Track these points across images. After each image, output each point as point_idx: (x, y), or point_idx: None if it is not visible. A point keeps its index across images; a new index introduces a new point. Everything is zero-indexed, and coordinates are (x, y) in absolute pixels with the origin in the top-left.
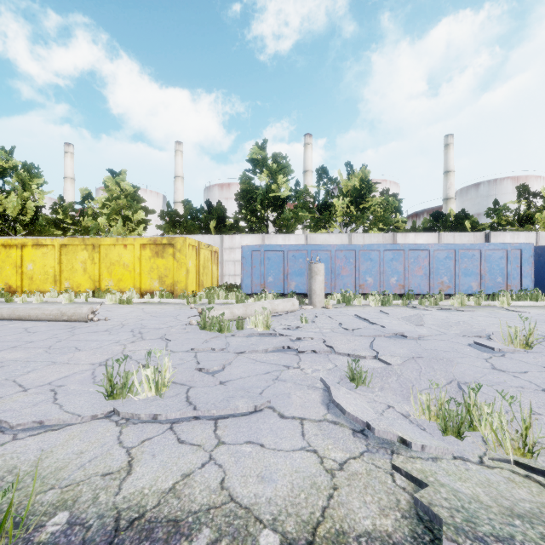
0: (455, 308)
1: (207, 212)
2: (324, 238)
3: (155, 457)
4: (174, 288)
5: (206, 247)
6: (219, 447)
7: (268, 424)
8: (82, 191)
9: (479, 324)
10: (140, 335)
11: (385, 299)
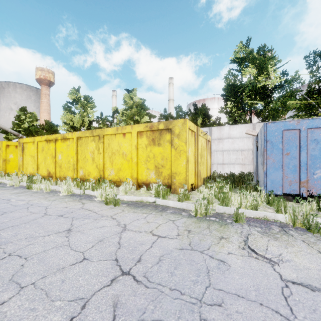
0: None
1: (193, 114)
2: None
3: None
4: (172, 180)
5: (202, 134)
6: None
7: None
8: (113, 108)
9: None
10: None
11: None
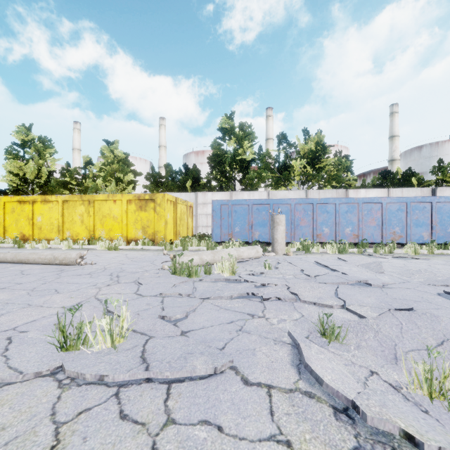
0: (410, 256)
1: (184, 174)
2: (284, 194)
3: (85, 442)
4: (155, 237)
5: (182, 202)
6: (166, 429)
7: (229, 393)
8: (84, 158)
9: (440, 272)
10: (116, 279)
11: (341, 247)
